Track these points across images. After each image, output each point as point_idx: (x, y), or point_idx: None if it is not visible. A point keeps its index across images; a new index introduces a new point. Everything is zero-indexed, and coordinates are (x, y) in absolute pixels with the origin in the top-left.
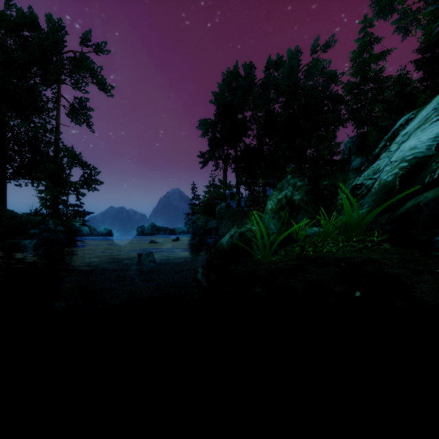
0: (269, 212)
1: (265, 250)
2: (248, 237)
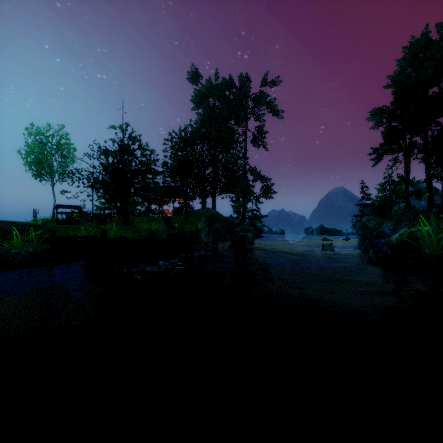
0: None
1: (432, 246)
2: (418, 236)
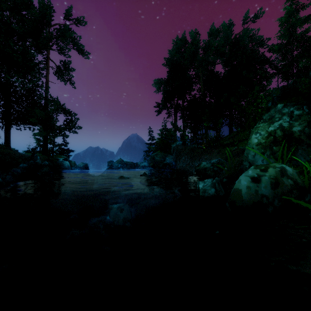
0: (254, 148)
1: None
2: (286, 185)
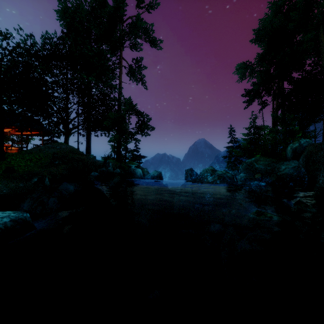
0: None
1: None
2: None
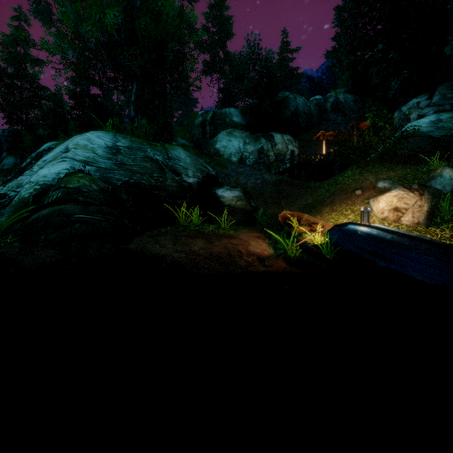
0: None
1: None
2: None
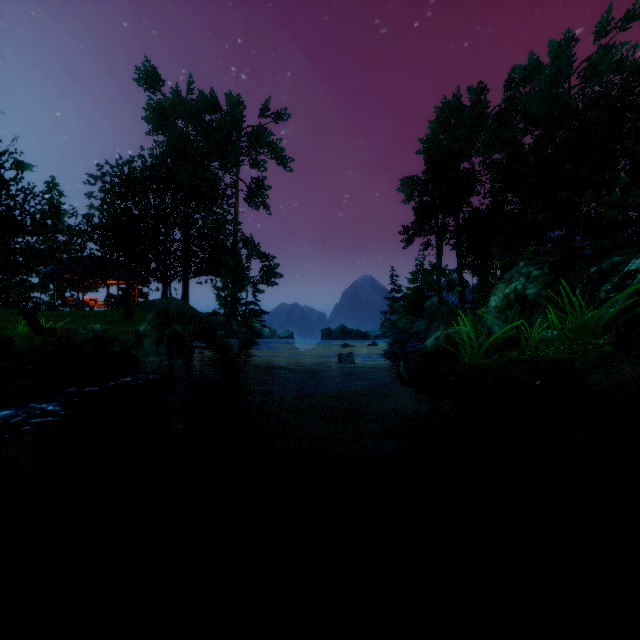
0: (492, 311)
1: (472, 353)
2: (456, 340)
